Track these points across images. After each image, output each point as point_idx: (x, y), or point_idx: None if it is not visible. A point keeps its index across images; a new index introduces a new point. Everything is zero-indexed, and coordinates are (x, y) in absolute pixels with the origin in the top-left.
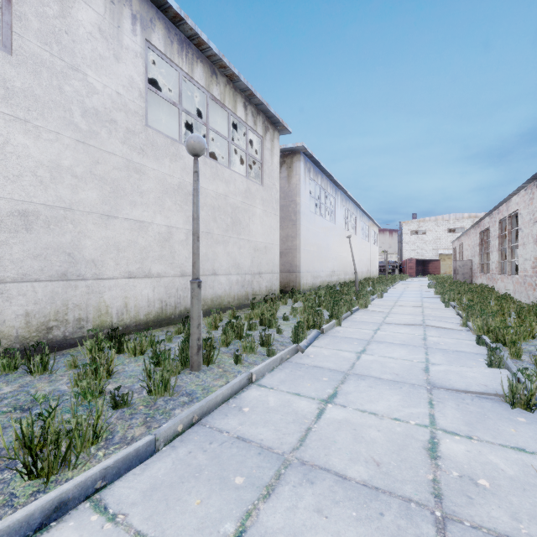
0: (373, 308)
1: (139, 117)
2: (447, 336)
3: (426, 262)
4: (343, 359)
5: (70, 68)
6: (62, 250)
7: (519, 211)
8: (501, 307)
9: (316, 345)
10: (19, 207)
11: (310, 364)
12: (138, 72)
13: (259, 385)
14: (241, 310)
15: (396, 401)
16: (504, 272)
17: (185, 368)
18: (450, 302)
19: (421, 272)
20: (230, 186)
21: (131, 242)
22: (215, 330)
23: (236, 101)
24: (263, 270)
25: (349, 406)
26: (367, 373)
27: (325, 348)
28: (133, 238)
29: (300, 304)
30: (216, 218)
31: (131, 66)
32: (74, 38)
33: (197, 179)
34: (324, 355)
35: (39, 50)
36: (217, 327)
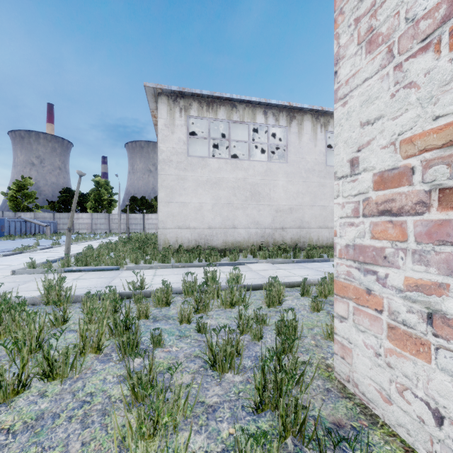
0: None
1: (323, 164)
2: None
3: None
4: None
5: (301, 159)
6: (299, 219)
7: None
8: None
9: None
10: (289, 207)
11: None
12: (322, 146)
13: None
14: None
15: None
16: None
17: None
18: None
19: None
20: None
21: (320, 214)
22: None
23: None
24: None
25: None
26: None
27: None
28: (321, 213)
29: None
30: None
31: (320, 146)
32: (302, 148)
33: None
34: None
35: (293, 158)
36: None
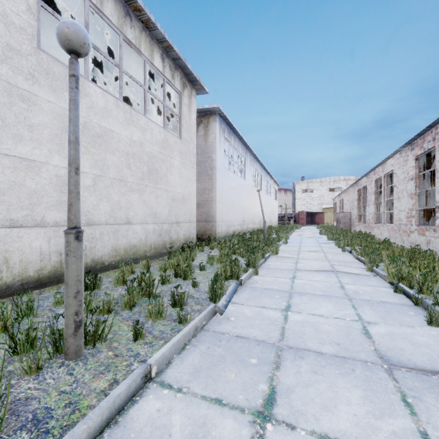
0: (283, 254)
1: (27, 36)
2: (361, 283)
3: (314, 214)
4: (269, 322)
5: None
6: None
7: (394, 171)
8: (392, 251)
9: (236, 301)
10: None
11: (232, 333)
12: None
13: (161, 384)
14: (158, 258)
15: (360, 403)
16: (379, 221)
17: (57, 355)
18: (345, 247)
19: (310, 222)
20: (146, 134)
21: (14, 183)
22: (123, 285)
23: (152, 51)
24: (180, 219)
25: (299, 425)
26: (303, 345)
27: (247, 305)
28: (18, 179)
29: (216, 251)
30: (130, 165)
31: None
32: None
33: (75, 86)
34: (246, 316)
35: None
36: (125, 282)
